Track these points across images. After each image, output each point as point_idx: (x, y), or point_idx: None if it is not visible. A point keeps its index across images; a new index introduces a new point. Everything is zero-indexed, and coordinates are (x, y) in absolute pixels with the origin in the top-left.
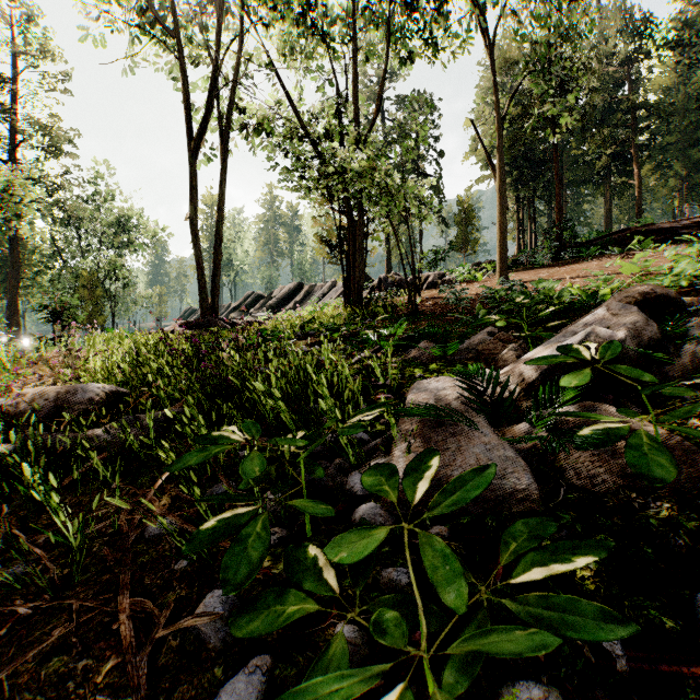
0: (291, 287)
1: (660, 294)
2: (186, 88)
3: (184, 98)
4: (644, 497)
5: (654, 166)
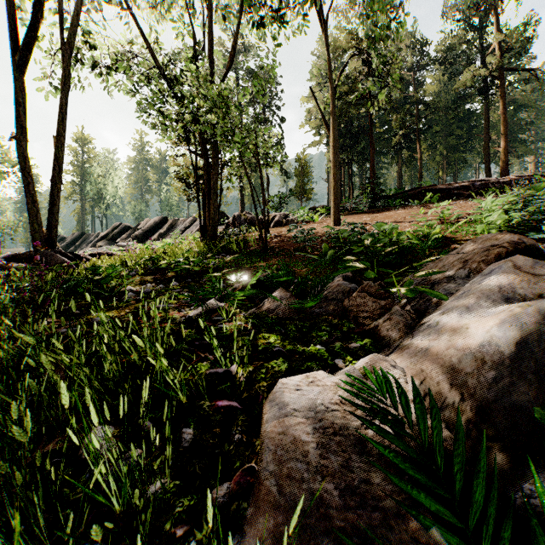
0: (156, 220)
1: (529, 245)
2: None
3: (8, 1)
4: None
5: (428, 146)
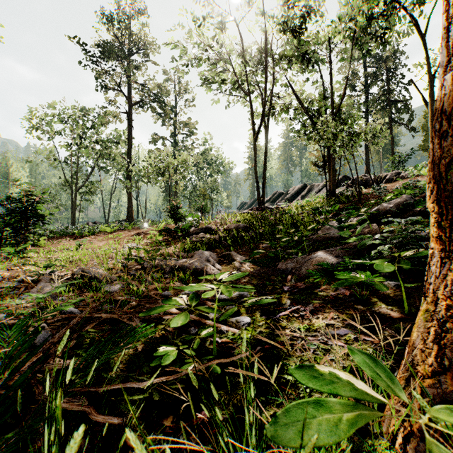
0: (299, 187)
1: None
2: (252, 113)
3: (252, 118)
4: None
5: None
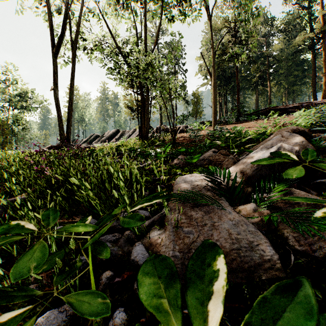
0: (113, 131)
1: (301, 130)
2: (51, 18)
3: (50, 23)
4: None
5: (275, 83)
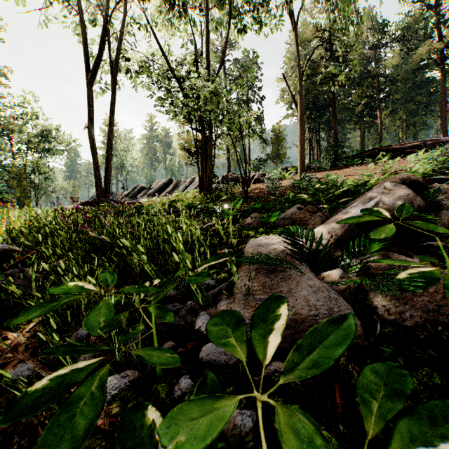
0: (164, 181)
1: (413, 180)
2: (85, 34)
3: (83, 41)
4: (448, 329)
5: (388, 113)
